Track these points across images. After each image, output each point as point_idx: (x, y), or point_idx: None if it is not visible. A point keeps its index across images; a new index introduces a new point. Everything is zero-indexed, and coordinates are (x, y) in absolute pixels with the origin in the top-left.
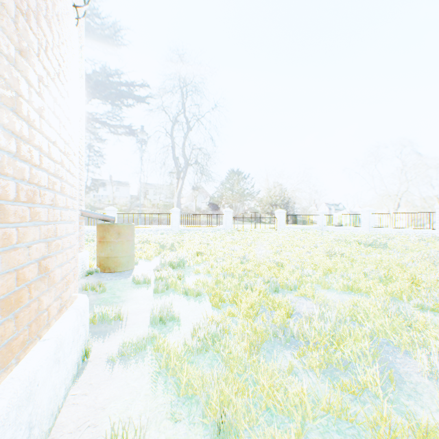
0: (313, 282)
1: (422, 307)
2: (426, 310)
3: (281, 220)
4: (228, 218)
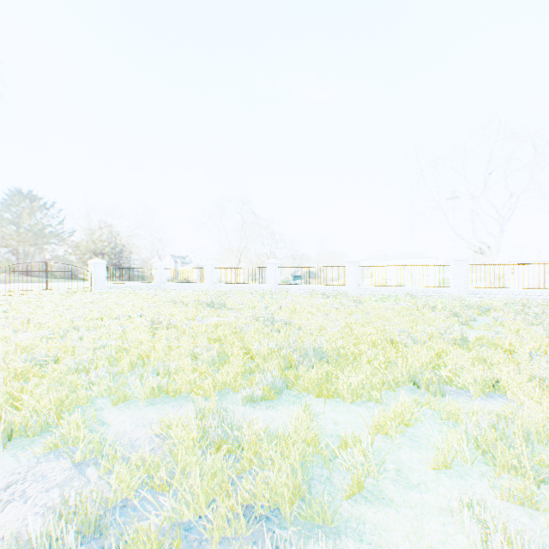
0: (102, 395)
1: (256, 399)
2: (259, 402)
3: (100, 275)
4: None
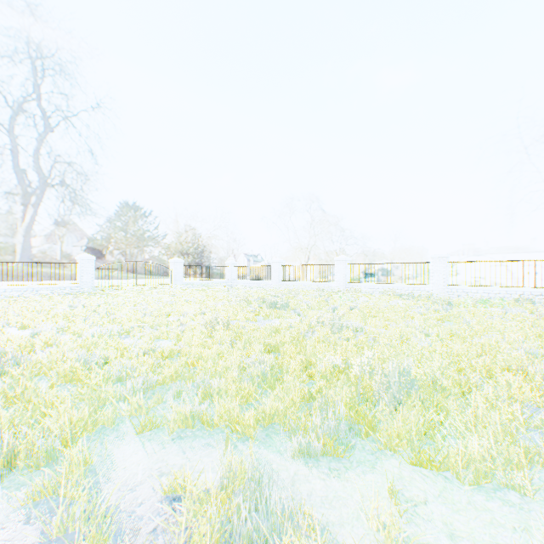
0: (131, 414)
1: (313, 452)
2: (319, 458)
3: (178, 273)
4: (87, 270)
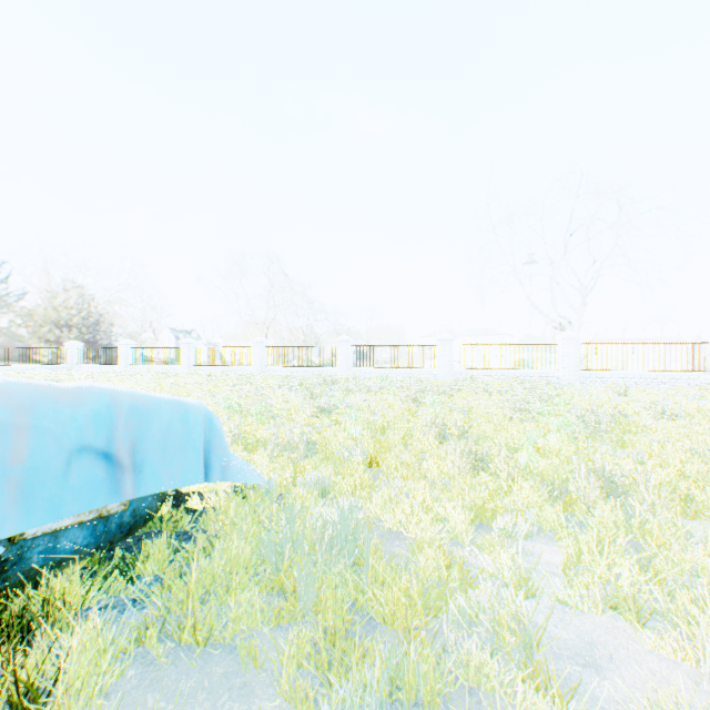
0: None
1: None
2: None
3: None
4: None
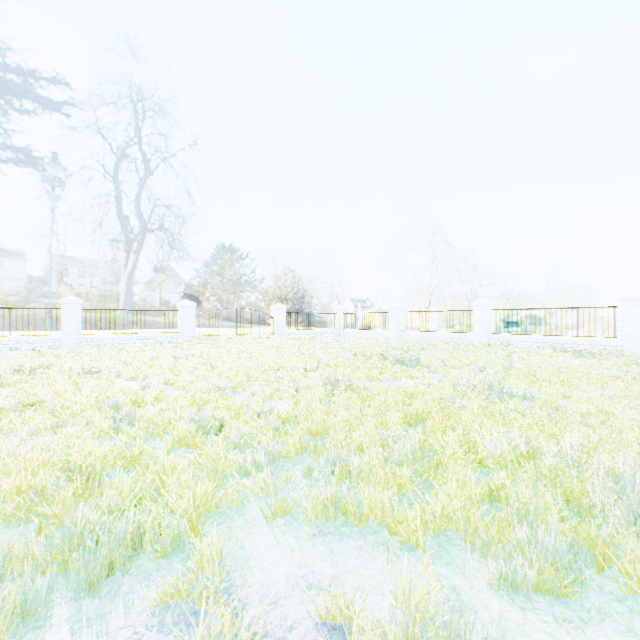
0: (257, 494)
1: (521, 586)
2: (531, 595)
3: (280, 321)
4: (188, 318)
